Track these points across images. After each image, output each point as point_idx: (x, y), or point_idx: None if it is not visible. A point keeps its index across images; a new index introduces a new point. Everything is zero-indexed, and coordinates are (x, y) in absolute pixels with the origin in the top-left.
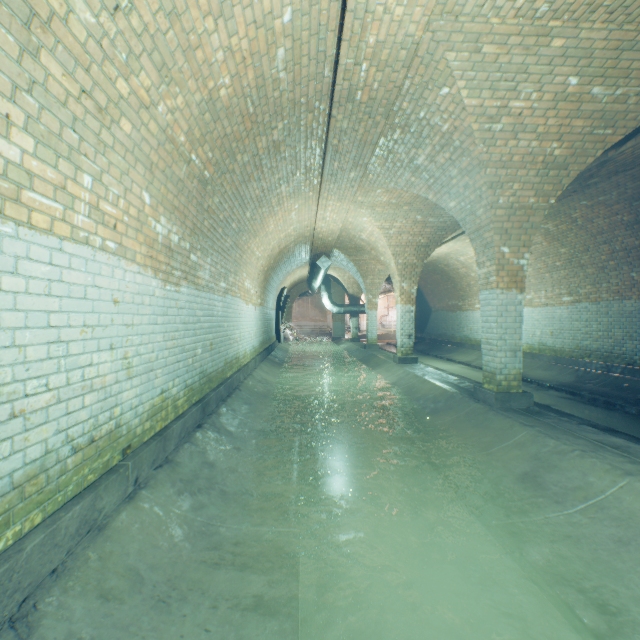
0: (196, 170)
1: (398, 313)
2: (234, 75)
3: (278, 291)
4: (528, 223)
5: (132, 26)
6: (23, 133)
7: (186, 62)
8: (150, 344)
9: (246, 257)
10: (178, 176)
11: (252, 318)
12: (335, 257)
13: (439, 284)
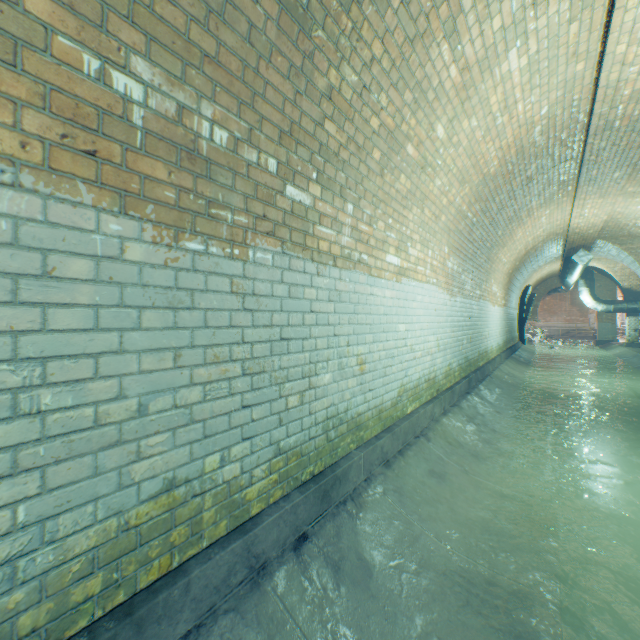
0: (468, 221)
1: None
2: (500, 158)
3: (520, 290)
4: None
5: (452, 173)
6: (418, 244)
7: (473, 170)
8: (444, 334)
9: (493, 266)
10: (459, 229)
11: (496, 318)
12: (598, 248)
13: None
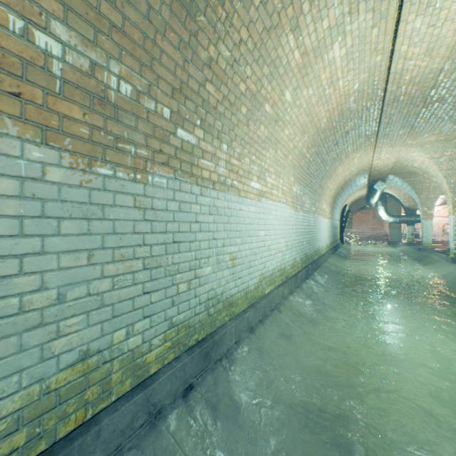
0: (307, 159)
1: (450, 222)
2: (328, 117)
3: (341, 207)
4: None
5: (296, 126)
6: (273, 175)
7: (310, 124)
8: (291, 238)
9: (324, 191)
10: (301, 165)
11: (325, 227)
12: (390, 180)
13: None
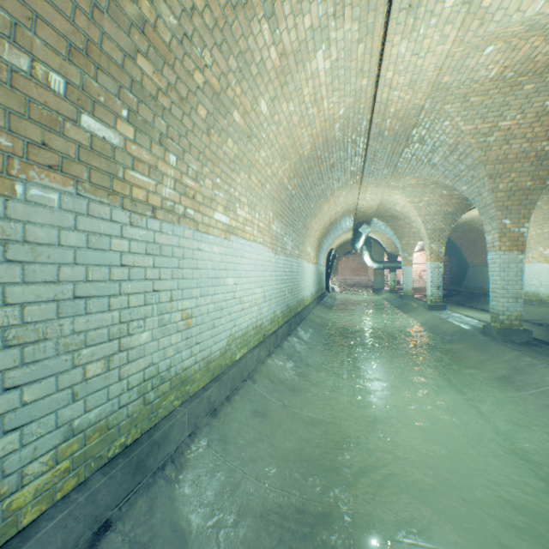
0: (289, 192)
1: (427, 269)
2: (312, 143)
3: (327, 252)
4: (527, 200)
5: (275, 148)
6: (246, 206)
7: (292, 149)
8: (270, 286)
9: (308, 232)
10: (282, 198)
11: (311, 273)
12: (374, 223)
13: (475, 242)
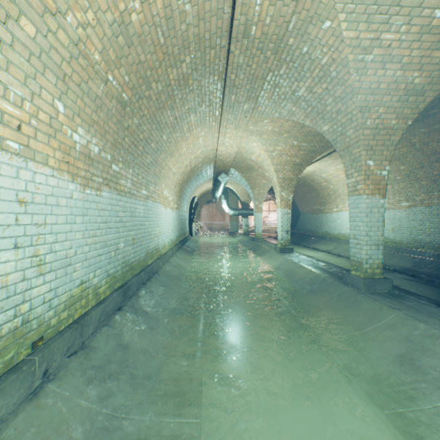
0: (114, 91)
1: (279, 215)
2: (143, 0)
3: (190, 199)
4: (389, 141)
5: None
6: None
7: None
8: (67, 241)
9: (164, 172)
10: (95, 93)
11: (170, 218)
12: (231, 174)
13: (306, 194)
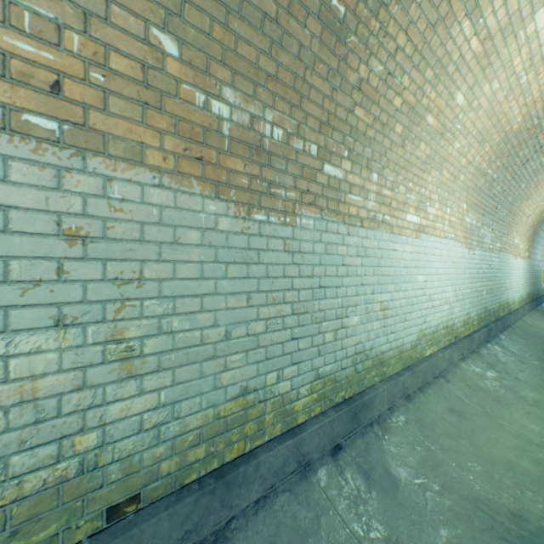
0: (488, 177)
1: None
2: (524, 114)
3: None
4: None
5: (471, 135)
6: (436, 203)
7: (493, 129)
8: (462, 285)
9: (515, 218)
10: (478, 186)
11: (519, 270)
12: None
13: None
